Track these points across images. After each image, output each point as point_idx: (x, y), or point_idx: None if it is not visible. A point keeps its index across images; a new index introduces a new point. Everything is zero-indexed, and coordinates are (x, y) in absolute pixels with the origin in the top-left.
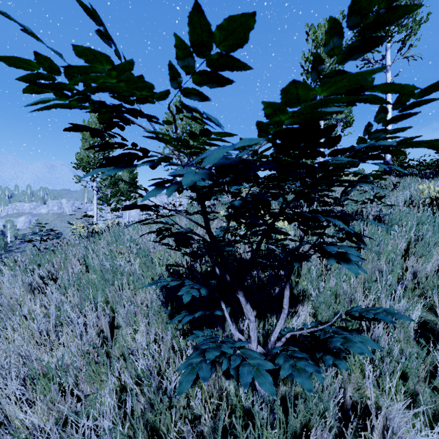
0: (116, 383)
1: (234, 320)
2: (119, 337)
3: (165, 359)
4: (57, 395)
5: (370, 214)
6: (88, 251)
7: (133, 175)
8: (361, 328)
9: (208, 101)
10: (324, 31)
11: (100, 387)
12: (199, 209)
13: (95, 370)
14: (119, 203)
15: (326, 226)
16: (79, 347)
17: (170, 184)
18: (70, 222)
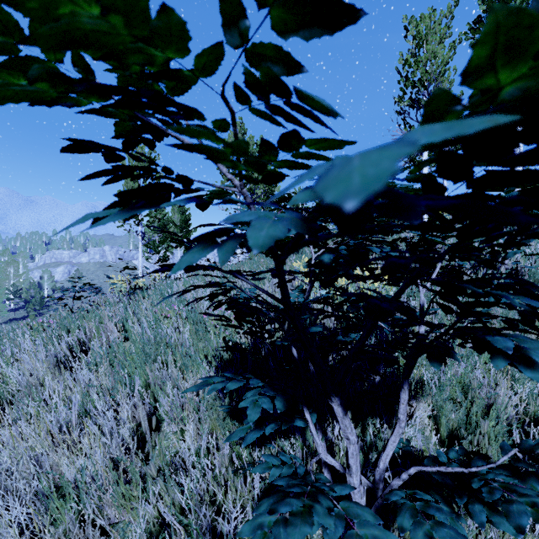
0: (153, 513)
1: (321, 427)
2: (158, 442)
3: (221, 480)
4: (74, 526)
5: (502, 266)
6: (127, 313)
7: (185, 216)
8: (511, 442)
9: (299, 73)
10: (429, 24)
11: (132, 514)
12: (266, 259)
13: (124, 491)
14: (168, 250)
15: (491, 304)
16: (105, 454)
17: (225, 239)
18: (110, 275)
